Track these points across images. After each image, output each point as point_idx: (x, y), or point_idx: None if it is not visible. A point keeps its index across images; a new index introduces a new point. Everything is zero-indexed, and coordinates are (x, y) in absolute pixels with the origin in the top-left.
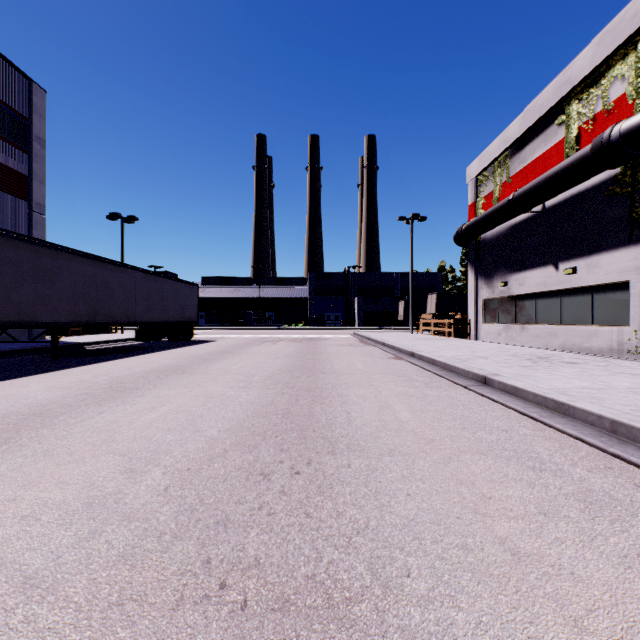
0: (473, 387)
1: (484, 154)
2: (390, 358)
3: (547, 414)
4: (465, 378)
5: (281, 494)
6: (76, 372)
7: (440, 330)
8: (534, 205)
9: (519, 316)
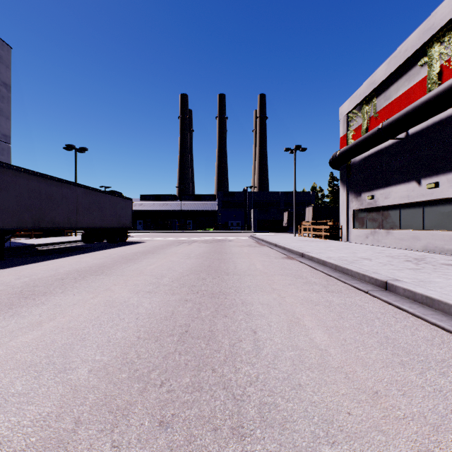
0: (376, 293)
1: (354, 96)
2: (283, 258)
3: None
4: (361, 281)
5: None
6: (5, 273)
7: (317, 234)
8: (400, 132)
9: (384, 223)
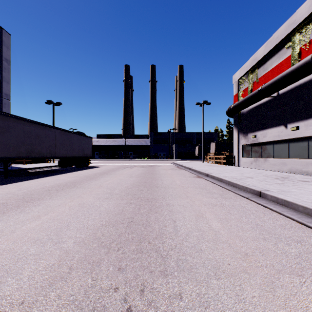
0: (253, 198)
1: (243, 67)
2: (195, 177)
3: None
4: (244, 191)
5: None
6: (10, 186)
7: (218, 161)
8: (273, 92)
9: (263, 153)
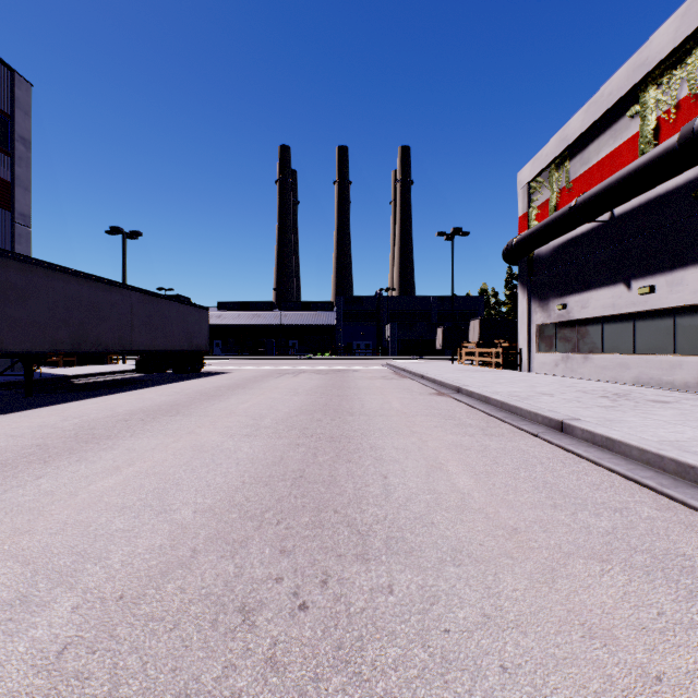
0: (547, 436)
1: (538, 157)
2: (432, 394)
3: (669, 481)
4: (532, 422)
5: (268, 668)
6: (44, 413)
7: (486, 360)
8: (602, 212)
9: (581, 344)
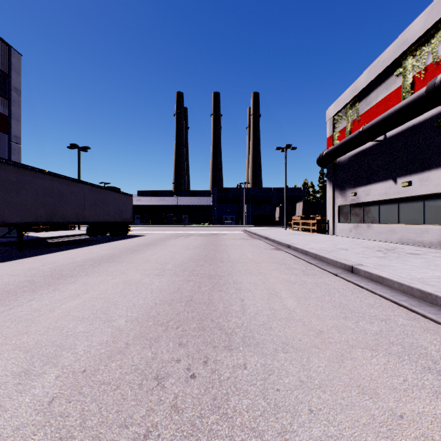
0: (343, 275)
1: (339, 100)
2: (272, 249)
3: (415, 303)
4: (334, 266)
5: (172, 410)
6: (30, 261)
7: (306, 228)
8: (378, 135)
9: (366, 218)
